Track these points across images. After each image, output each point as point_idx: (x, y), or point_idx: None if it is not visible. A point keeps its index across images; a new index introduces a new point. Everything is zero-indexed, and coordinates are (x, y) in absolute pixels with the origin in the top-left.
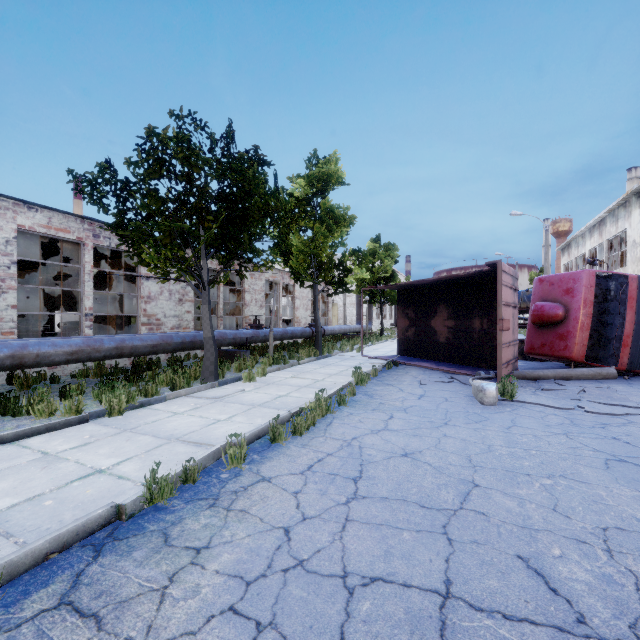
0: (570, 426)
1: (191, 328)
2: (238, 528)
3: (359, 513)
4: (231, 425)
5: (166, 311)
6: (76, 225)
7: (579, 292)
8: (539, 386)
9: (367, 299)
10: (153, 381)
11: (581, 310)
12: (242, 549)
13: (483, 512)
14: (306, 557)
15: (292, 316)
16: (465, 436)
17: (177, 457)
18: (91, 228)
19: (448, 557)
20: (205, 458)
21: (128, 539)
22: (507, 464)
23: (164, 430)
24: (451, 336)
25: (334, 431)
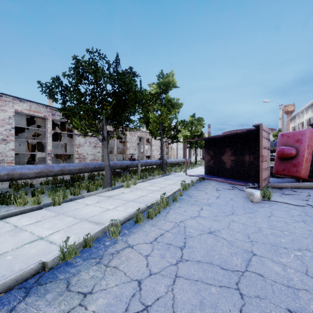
0: (305, 216)
1: (100, 160)
2: (111, 279)
3: (183, 271)
4: (115, 212)
5: (88, 152)
6: (43, 109)
7: (304, 141)
8: (283, 192)
9: (188, 146)
10: (79, 187)
11: (306, 151)
12: (111, 295)
13: (261, 274)
14: (150, 303)
15: (150, 154)
16: (244, 221)
17: (84, 230)
18: (51, 111)
19: (241, 308)
20: (97, 232)
21: (46, 284)
22: (271, 240)
23: (80, 214)
24: (233, 164)
25: (170, 217)
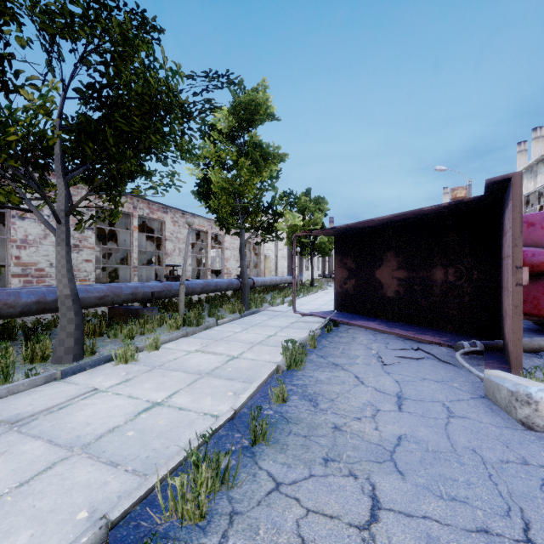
0: None
1: (92, 280)
2: None
3: None
4: None
5: (53, 259)
6: None
7: None
8: None
9: (298, 250)
10: None
11: None
12: None
13: None
14: None
15: (222, 267)
16: None
17: None
18: None
19: None
20: None
21: None
22: None
23: None
24: (402, 290)
25: None
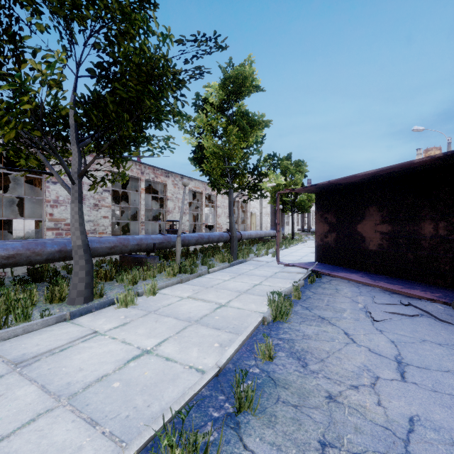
0: None
1: (108, 233)
2: None
3: None
4: None
5: None
6: None
7: None
8: None
9: (280, 207)
10: None
11: None
12: None
13: None
14: None
15: (214, 222)
16: None
17: None
18: None
19: None
20: None
21: None
22: None
23: None
24: (386, 243)
25: None
